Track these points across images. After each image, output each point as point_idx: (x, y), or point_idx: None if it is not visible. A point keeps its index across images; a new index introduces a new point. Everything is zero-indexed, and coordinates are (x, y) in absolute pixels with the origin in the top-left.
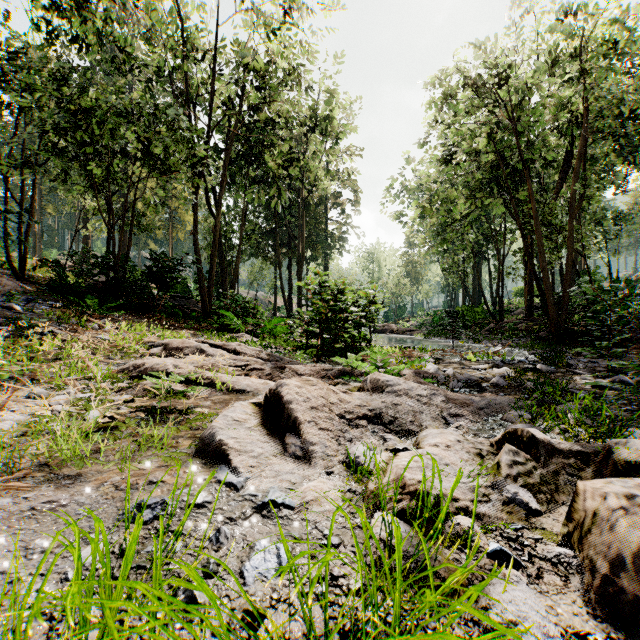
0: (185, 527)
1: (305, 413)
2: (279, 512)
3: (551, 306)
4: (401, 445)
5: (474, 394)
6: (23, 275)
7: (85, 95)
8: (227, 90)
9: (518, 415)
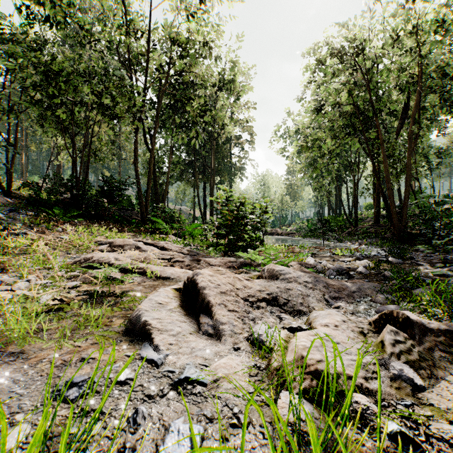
0: (107, 405)
1: (216, 297)
2: (193, 389)
3: (394, 215)
4: (295, 324)
5: (346, 280)
6: (9, 192)
7: (54, 61)
8: (159, 59)
9: (384, 297)
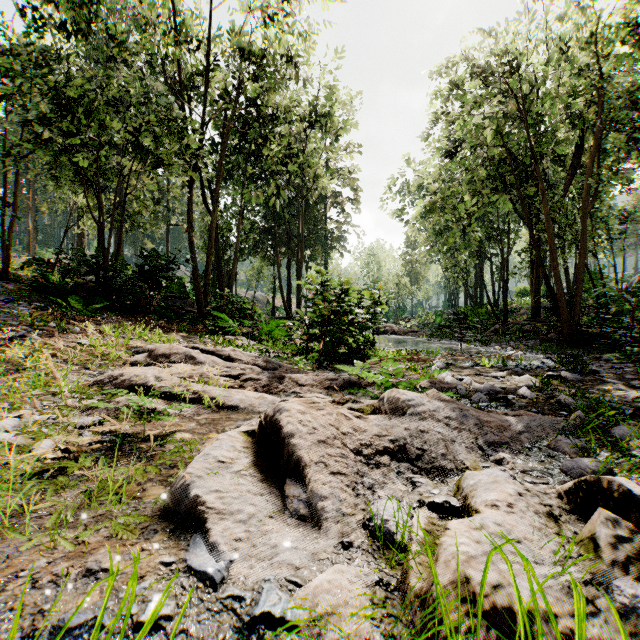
0: None
1: (311, 450)
2: (276, 638)
3: (563, 307)
4: (440, 497)
5: (506, 412)
6: (6, 274)
7: (72, 83)
8: (224, 82)
9: (570, 443)
